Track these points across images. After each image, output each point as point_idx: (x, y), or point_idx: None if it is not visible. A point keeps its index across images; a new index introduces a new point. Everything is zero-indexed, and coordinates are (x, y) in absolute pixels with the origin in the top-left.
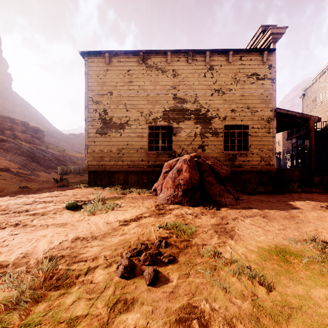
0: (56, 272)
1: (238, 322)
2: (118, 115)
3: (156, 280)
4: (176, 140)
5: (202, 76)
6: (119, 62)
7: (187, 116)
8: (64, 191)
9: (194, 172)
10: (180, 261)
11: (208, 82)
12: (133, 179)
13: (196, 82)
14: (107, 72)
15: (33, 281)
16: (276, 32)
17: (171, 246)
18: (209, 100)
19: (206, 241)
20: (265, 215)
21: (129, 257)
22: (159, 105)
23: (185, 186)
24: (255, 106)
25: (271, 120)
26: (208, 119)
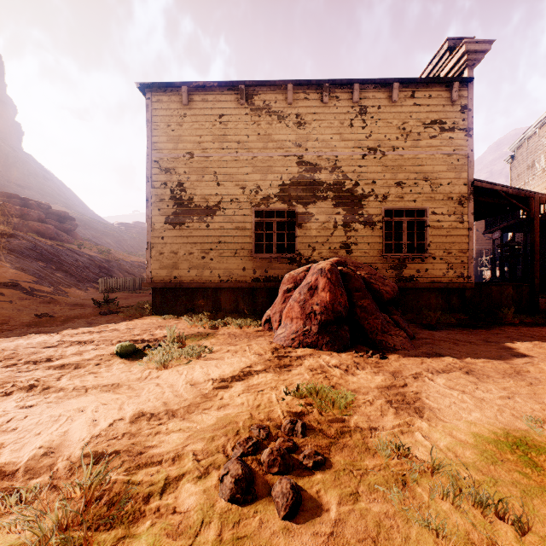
0: (106, 488)
1: None
2: (202, 192)
3: (298, 508)
4: (301, 235)
5: (346, 125)
6: (204, 102)
7: (321, 193)
8: (112, 323)
9: (339, 292)
10: (335, 464)
11: (358, 135)
12: (229, 301)
13: (336, 135)
14: (184, 119)
15: (64, 507)
16: (474, 48)
17: (314, 433)
18: (358, 166)
19: (375, 422)
20: (469, 369)
21: (240, 456)
22: (272, 175)
23: (323, 315)
24: (438, 176)
25: (466, 201)
26: (357, 199)
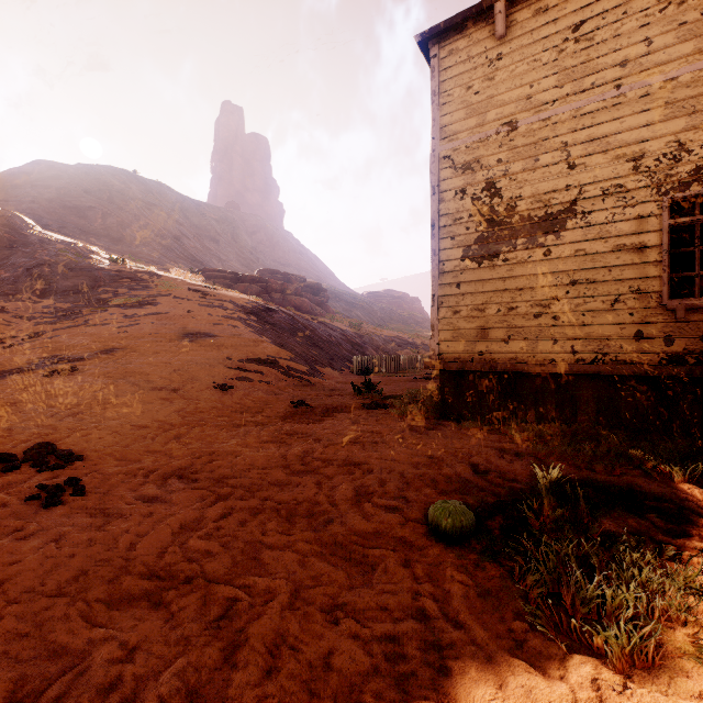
0: None
1: None
2: (535, 190)
3: None
4: None
5: None
6: (539, 15)
7: None
8: (385, 426)
9: None
10: None
11: None
12: (595, 404)
13: None
14: (497, 64)
15: None
16: None
17: None
18: None
19: None
20: None
21: None
22: None
23: None
24: None
25: None
26: None
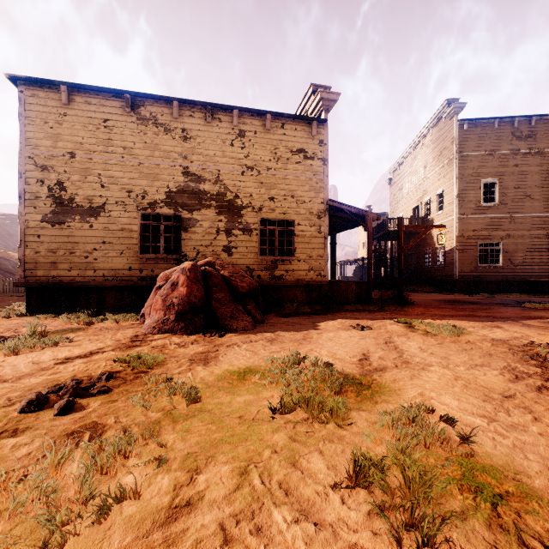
0: None
1: (136, 426)
2: (85, 193)
3: (69, 410)
4: (187, 238)
5: (228, 144)
6: (87, 104)
7: (205, 202)
8: None
9: (195, 287)
10: (115, 391)
11: (238, 154)
12: (114, 300)
13: (218, 152)
14: (64, 118)
15: None
16: (327, 97)
17: (116, 379)
18: (238, 180)
19: (170, 371)
20: (275, 339)
21: (45, 394)
22: (159, 182)
23: (180, 306)
24: (302, 194)
25: (323, 216)
26: (237, 209)
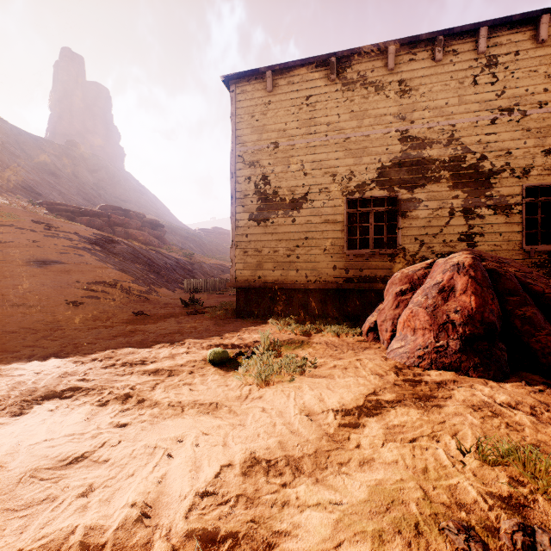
0: None
1: None
2: (288, 184)
3: None
4: (405, 226)
5: (467, 84)
6: (290, 85)
7: (431, 173)
8: (199, 324)
9: (488, 296)
10: None
11: (484, 94)
12: (316, 304)
13: (452, 99)
14: (268, 107)
15: None
16: None
17: None
18: (485, 134)
19: None
20: None
21: None
22: (369, 158)
23: (467, 327)
24: None
25: None
26: (483, 177)
